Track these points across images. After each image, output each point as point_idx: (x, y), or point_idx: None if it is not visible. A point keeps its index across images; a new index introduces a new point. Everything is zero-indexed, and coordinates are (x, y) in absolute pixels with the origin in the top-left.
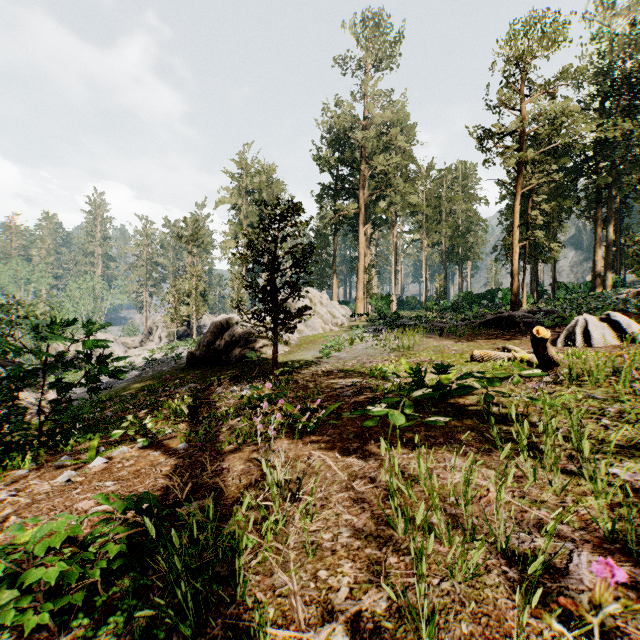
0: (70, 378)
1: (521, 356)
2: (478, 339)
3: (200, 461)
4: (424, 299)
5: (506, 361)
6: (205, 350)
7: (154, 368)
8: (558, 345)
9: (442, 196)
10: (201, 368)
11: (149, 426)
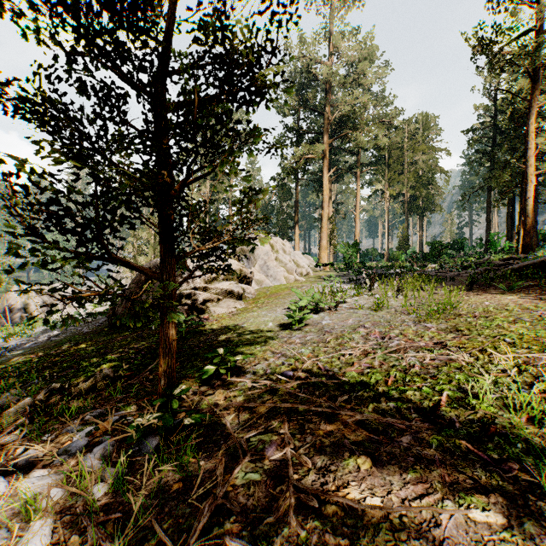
0: None
1: None
2: None
3: None
4: (386, 250)
5: None
6: (129, 306)
7: (78, 327)
8: None
9: (404, 147)
10: (118, 332)
11: None
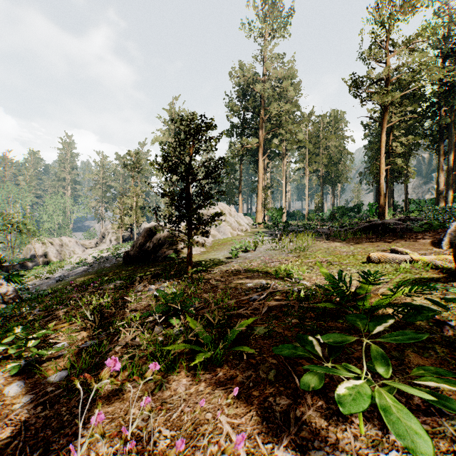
0: (37, 271)
1: (418, 258)
2: (361, 242)
3: (59, 417)
4: (306, 212)
5: (408, 263)
6: (138, 250)
7: (99, 264)
8: (443, 247)
9: (320, 135)
10: (134, 265)
11: (30, 344)
